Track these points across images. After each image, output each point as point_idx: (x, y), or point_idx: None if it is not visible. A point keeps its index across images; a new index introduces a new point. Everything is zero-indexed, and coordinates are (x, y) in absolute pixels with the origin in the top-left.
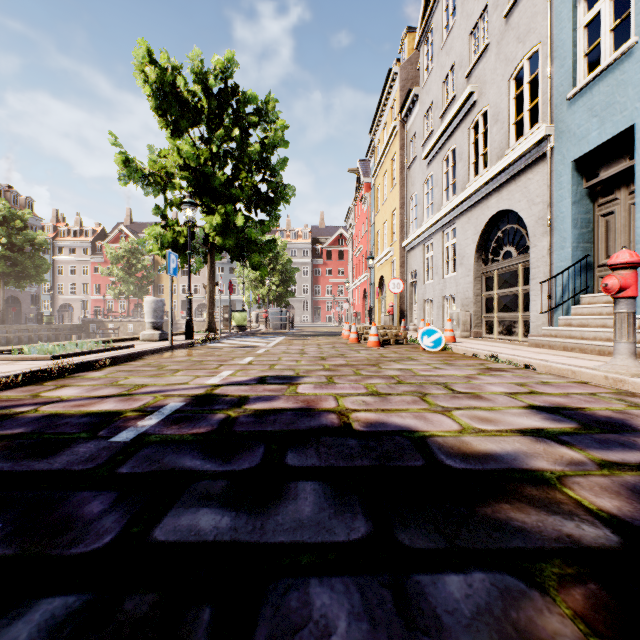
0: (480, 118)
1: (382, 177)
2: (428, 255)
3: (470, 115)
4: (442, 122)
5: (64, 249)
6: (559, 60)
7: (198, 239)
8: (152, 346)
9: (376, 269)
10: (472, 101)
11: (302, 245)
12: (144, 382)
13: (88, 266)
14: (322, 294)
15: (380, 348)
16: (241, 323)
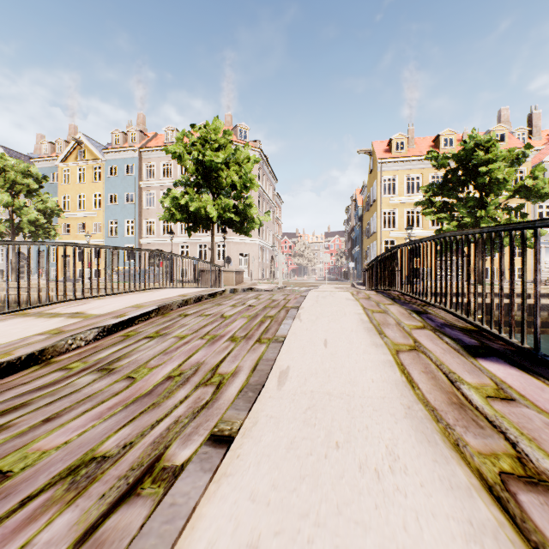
0: None
1: None
2: None
3: None
4: None
5: None
6: None
7: None
8: None
9: None
10: None
11: None
12: None
13: None
14: None
15: None
16: None
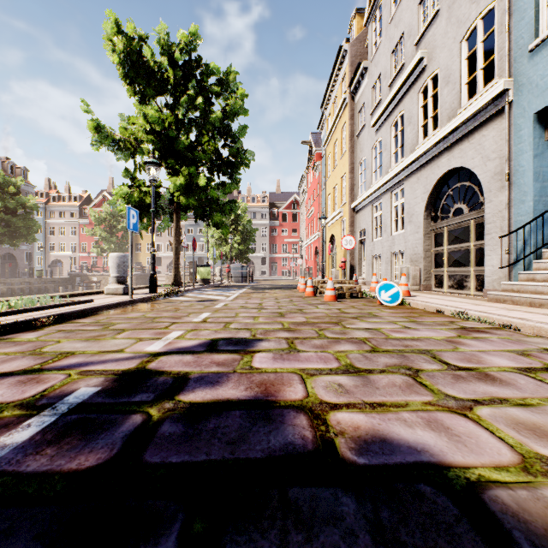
0: (430, 82)
1: (332, 146)
2: (376, 214)
3: (419, 80)
4: (390, 90)
5: (55, 213)
6: (519, 13)
7: (165, 200)
8: (112, 300)
9: (327, 228)
10: (422, 66)
11: (261, 209)
12: (73, 348)
13: (76, 227)
14: (278, 251)
15: (337, 302)
16: (205, 277)
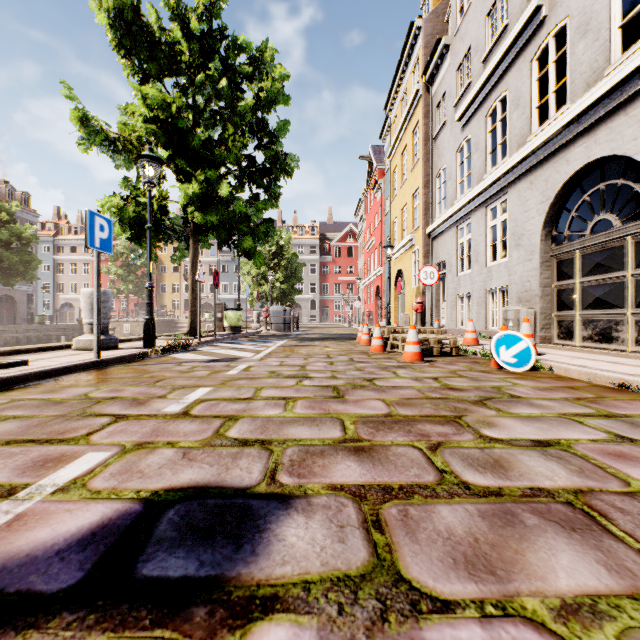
0: (551, 41)
1: (400, 156)
2: (463, 240)
3: (533, 42)
4: (485, 67)
5: (65, 247)
6: None
7: (180, 221)
8: (64, 361)
9: (392, 262)
10: (538, 19)
11: (309, 241)
12: None
13: (89, 264)
14: (330, 293)
15: (423, 363)
16: (235, 324)
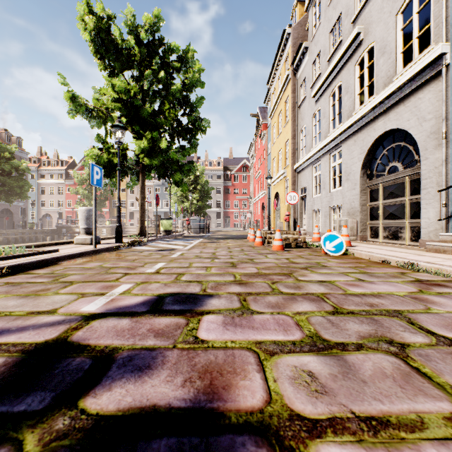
0: (366, 54)
1: (277, 116)
2: (316, 174)
3: (356, 53)
4: (329, 65)
5: (45, 175)
6: None
7: (133, 162)
8: (76, 250)
9: (272, 187)
10: (358, 41)
11: (216, 171)
12: (2, 308)
13: (62, 187)
14: (231, 207)
15: (284, 251)
16: (168, 228)
